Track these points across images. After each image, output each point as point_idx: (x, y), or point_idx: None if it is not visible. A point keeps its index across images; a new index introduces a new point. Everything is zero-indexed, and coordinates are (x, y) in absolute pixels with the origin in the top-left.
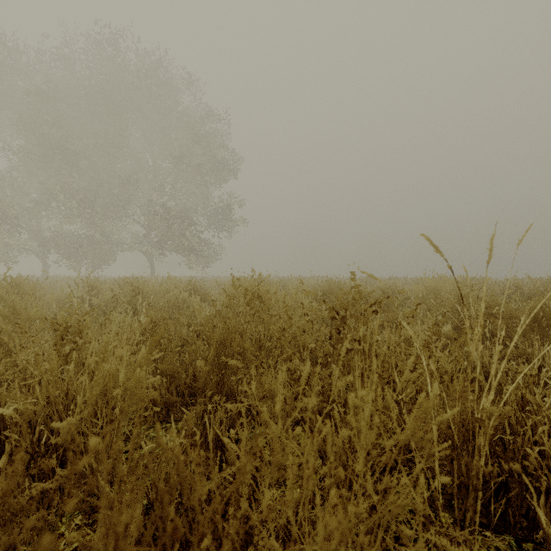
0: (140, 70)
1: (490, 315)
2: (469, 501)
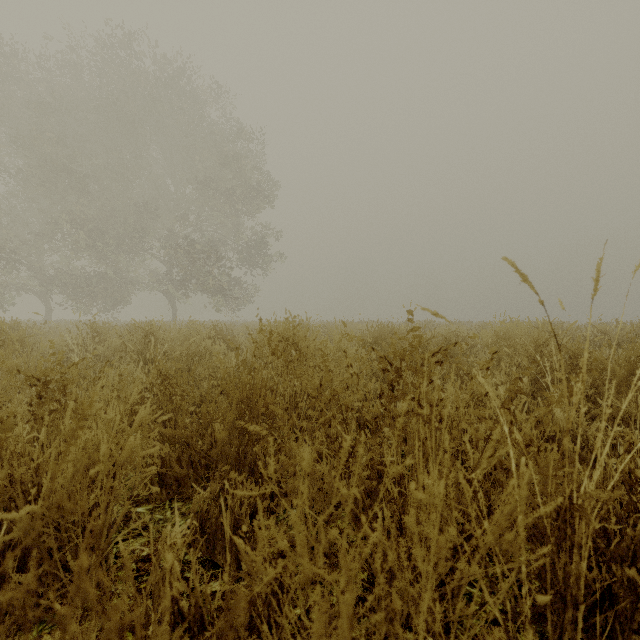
0: (160, 79)
1: (575, 366)
2: (567, 617)
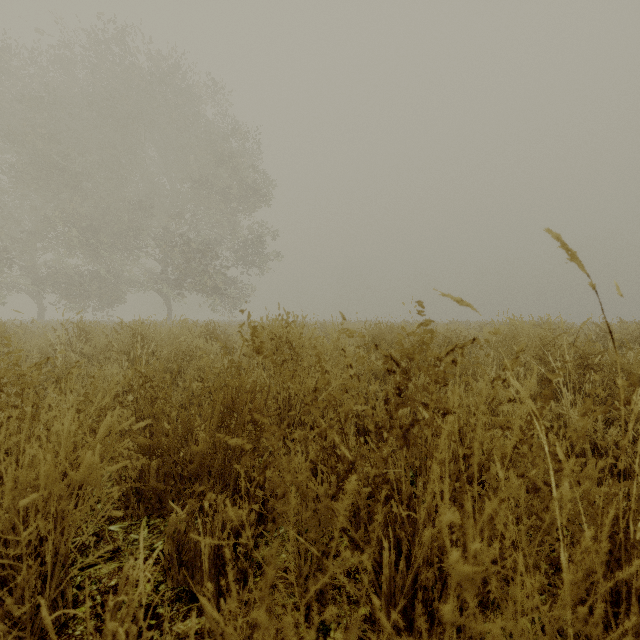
0: (154, 75)
1: (585, 366)
2: None
